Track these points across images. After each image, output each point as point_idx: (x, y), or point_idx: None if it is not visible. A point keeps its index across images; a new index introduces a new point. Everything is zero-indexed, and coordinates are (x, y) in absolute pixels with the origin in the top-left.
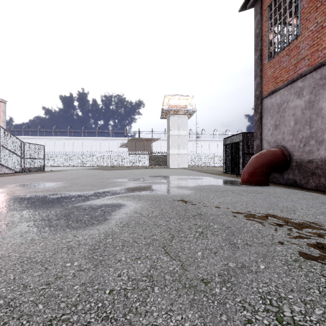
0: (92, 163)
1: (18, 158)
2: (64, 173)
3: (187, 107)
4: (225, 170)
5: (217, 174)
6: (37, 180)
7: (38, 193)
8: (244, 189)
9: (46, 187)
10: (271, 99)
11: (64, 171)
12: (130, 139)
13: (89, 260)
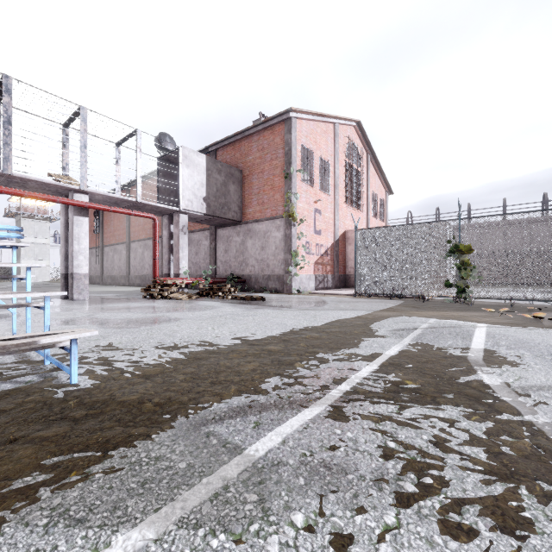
0: None
1: None
2: None
3: (49, 211)
4: None
5: None
6: None
7: None
8: None
9: None
10: None
11: None
12: None
13: None
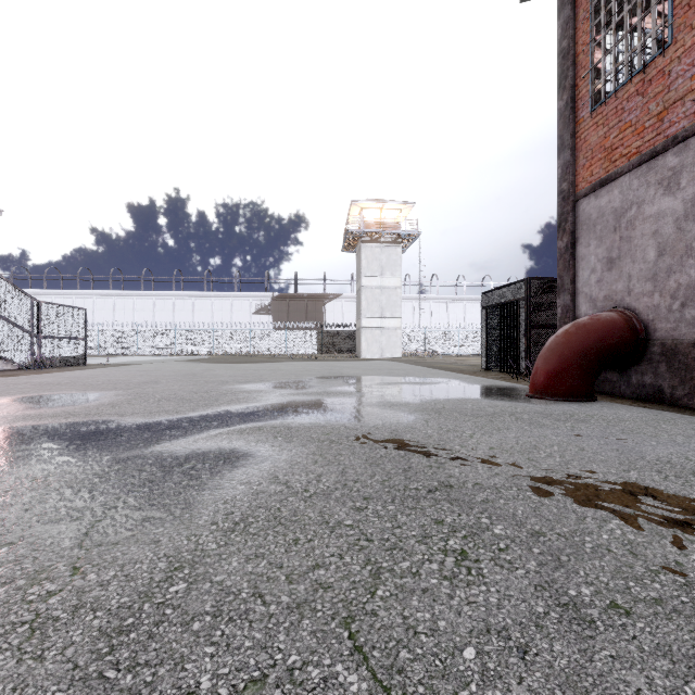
0: (195, 349)
1: (26, 337)
2: (128, 371)
3: (399, 226)
4: (486, 363)
5: (469, 372)
6: (59, 386)
7: (43, 420)
8: (541, 409)
9: (70, 405)
10: (598, 198)
11: (130, 367)
12: (277, 297)
13: (82, 692)
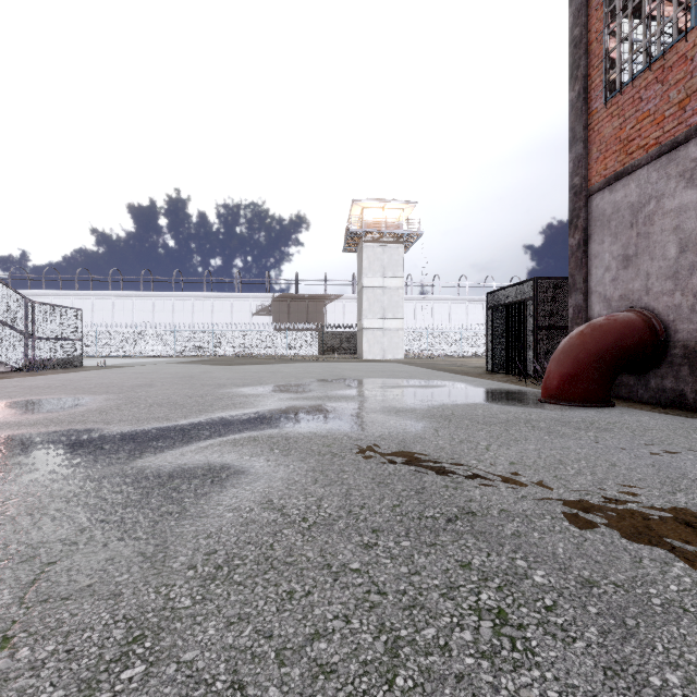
0: (195, 350)
1: (20, 338)
2: (124, 373)
3: (401, 226)
4: (491, 365)
5: (474, 375)
6: (48, 389)
7: (21, 429)
8: (557, 416)
9: (55, 411)
10: (613, 193)
11: (127, 368)
12: (278, 298)
13: None
